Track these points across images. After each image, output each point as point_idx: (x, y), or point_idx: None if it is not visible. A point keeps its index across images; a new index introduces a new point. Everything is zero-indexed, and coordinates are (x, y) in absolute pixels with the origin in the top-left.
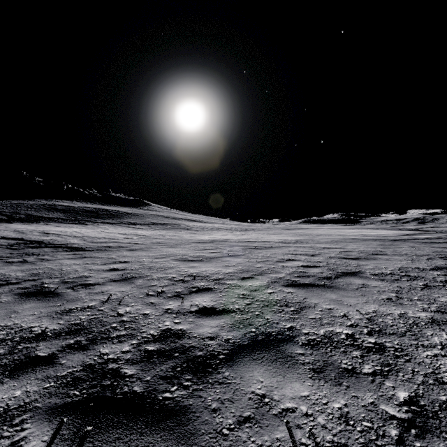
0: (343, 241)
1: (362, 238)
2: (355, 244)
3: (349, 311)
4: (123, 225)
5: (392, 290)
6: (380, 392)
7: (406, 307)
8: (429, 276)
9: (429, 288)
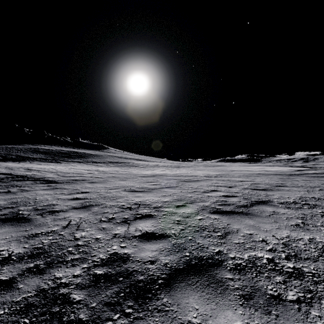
0: (251, 175)
1: (265, 173)
2: (261, 178)
3: (266, 236)
4: (88, 163)
5: (298, 217)
6: (309, 323)
7: (313, 233)
8: None
9: None
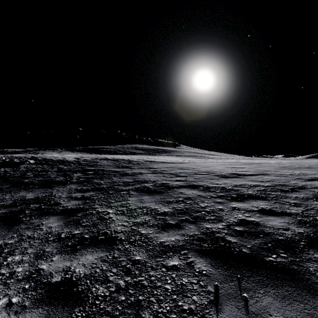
0: None
1: None
2: None
3: (295, 172)
4: (174, 156)
5: None
6: (291, 177)
7: None
8: None
9: None
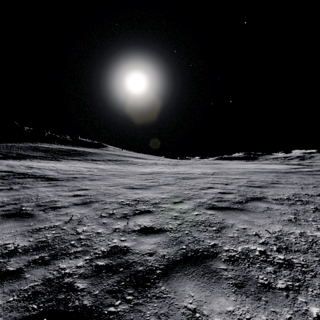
0: (248, 173)
1: (261, 171)
2: (257, 176)
3: (259, 231)
4: (87, 161)
5: (290, 213)
6: (295, 308)
7: (304, 227)
8: (317, 201)
9: (319, 211)
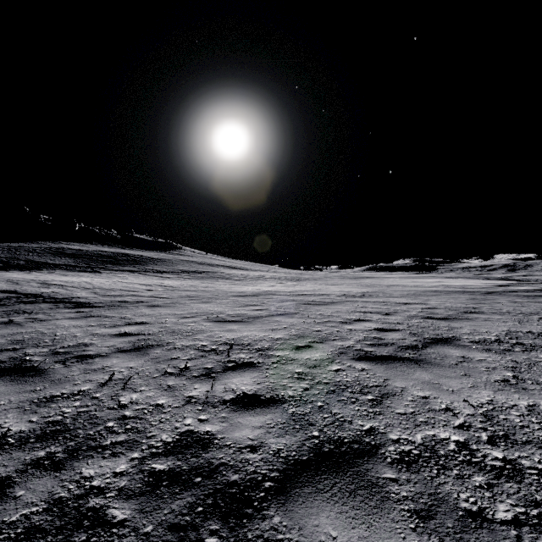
0: (422, 294)
1: (445, 290)
2: (439, 299)
3: (453, 402)
4: (147, 273)
5: (506, 367)
6: None
7: (534, 395)
8: None
9: None
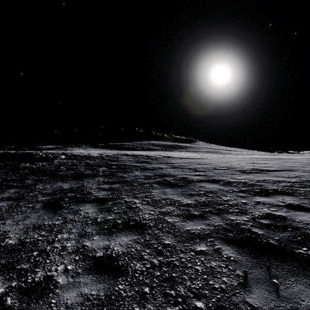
0: None
1: None
2: None
3: None
4: (191, 152)
5: None
6: None
7: None
8: None
9: None
